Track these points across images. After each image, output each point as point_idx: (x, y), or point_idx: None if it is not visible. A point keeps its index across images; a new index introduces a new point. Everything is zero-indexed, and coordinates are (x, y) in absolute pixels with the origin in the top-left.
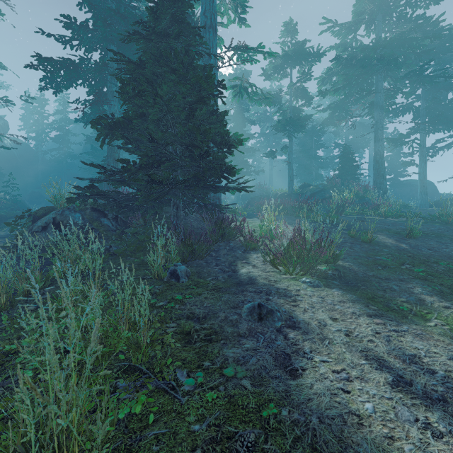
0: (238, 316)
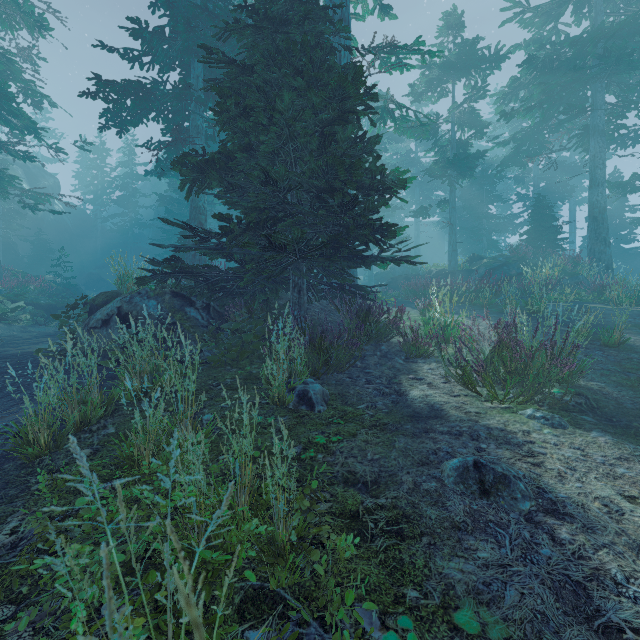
0: (439, 484)
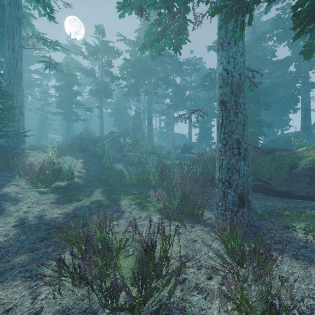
0: None
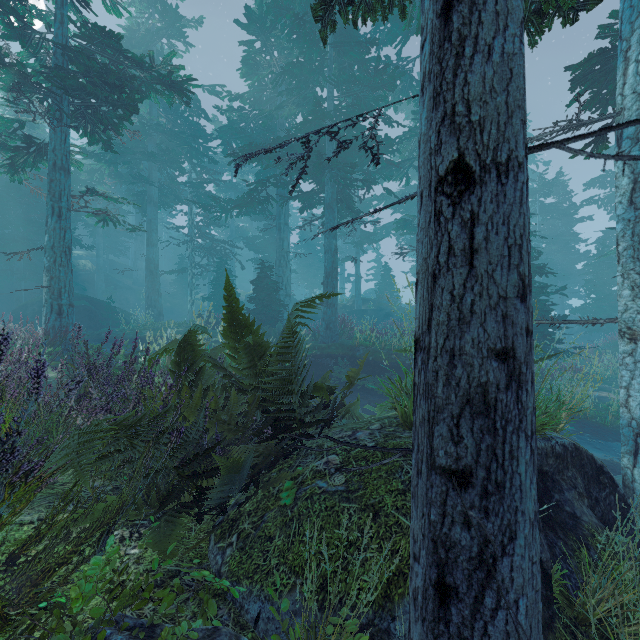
0: None
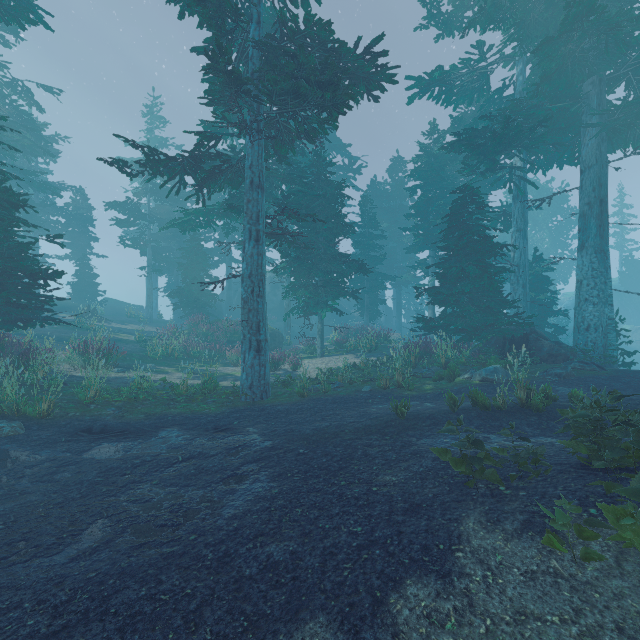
0: None
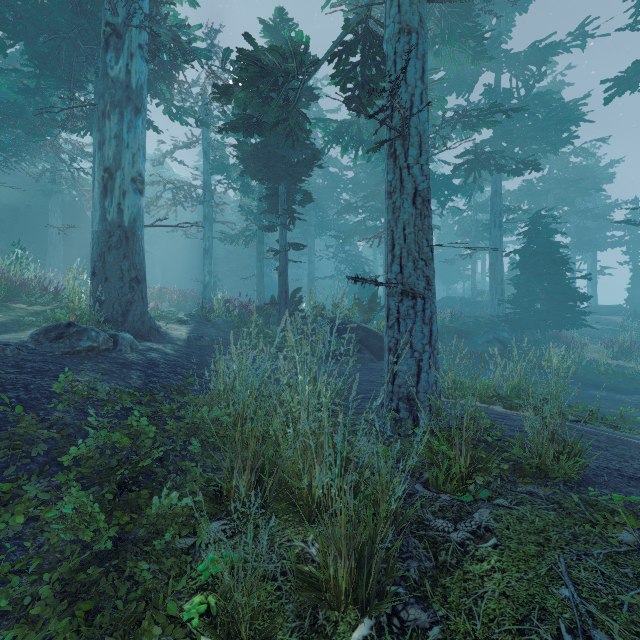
0: None
